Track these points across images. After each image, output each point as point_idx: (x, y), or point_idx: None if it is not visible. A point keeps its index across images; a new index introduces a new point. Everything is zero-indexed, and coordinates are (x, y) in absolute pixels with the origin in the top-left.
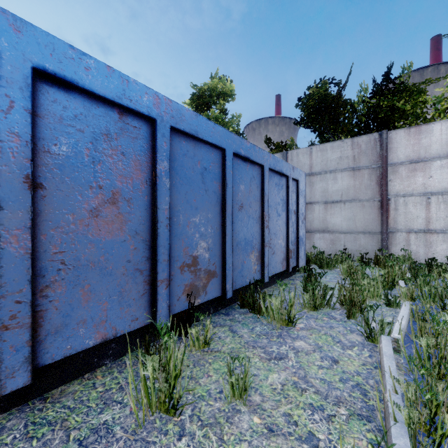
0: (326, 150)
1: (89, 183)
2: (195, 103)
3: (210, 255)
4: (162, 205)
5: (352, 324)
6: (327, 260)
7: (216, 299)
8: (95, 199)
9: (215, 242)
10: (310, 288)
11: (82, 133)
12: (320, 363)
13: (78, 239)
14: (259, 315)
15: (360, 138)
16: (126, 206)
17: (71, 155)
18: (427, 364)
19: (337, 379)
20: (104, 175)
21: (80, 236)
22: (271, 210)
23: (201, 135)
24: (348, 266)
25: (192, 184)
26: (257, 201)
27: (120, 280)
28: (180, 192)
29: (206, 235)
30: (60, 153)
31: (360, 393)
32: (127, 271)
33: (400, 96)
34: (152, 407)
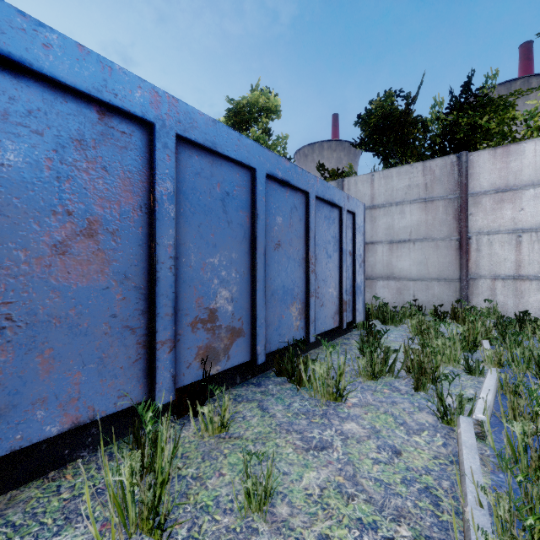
0: (391, 177)
1: (51, 207)
2: (232, 122)
3: (234, 308)
4: (164, 240)
5: (421, 398)
6: (391, 313)
7: (245, 365)
8: (61, 229)
9: (241, 290)
10: (367, 351)
11: (40, 136)
12: (376, 455)
13: (33, 284)
14: (299, 386)
15: (433, 162)
16: (110, 241)
17: (23, 167)
18: (523, 458)
19: (398, 480)
20: (76, 196)
21: (38, 280)
22: (318, 250)
23: (221, 148)
24: (418, 321)
25: (209, 213)
26: (300, 238)
27: (100, 342)
28: (192, 223)
29: (229, 281)
30: (4, 163)
31: (429, 501)
32: (111, 330)
33: (483, 112)
34: (130, 526)
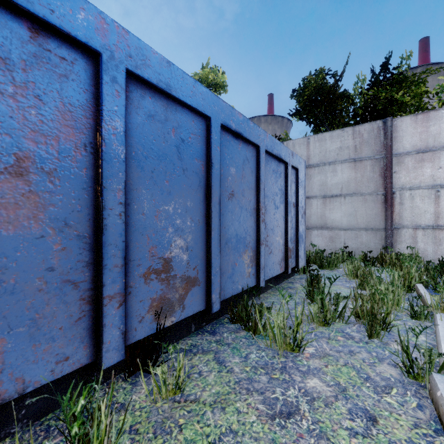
0: (325, 140)
1: None
2: None
3: (189, 257)
4: (112, 184)
5: (377, 347)
6: (328, 259)
7: (199, 313)
8: None
9: (196, 239)
10: (319, 298)
11: None
12: (349, 424)
13: None
14: (254, 334)
15: (362, 127)
16: (45, 182)
17: None
18: None
19: None
20: None
21: None
22: (267, 201)
23: (175, 92)
24: (353, 266)
25: (163, 159)
26: (251, 189)
27: (32, 300)
28: (144, 168)
29: (184, 230)
30: None
31: None
32: (46, 286)
33: (400, 87)
34: None
